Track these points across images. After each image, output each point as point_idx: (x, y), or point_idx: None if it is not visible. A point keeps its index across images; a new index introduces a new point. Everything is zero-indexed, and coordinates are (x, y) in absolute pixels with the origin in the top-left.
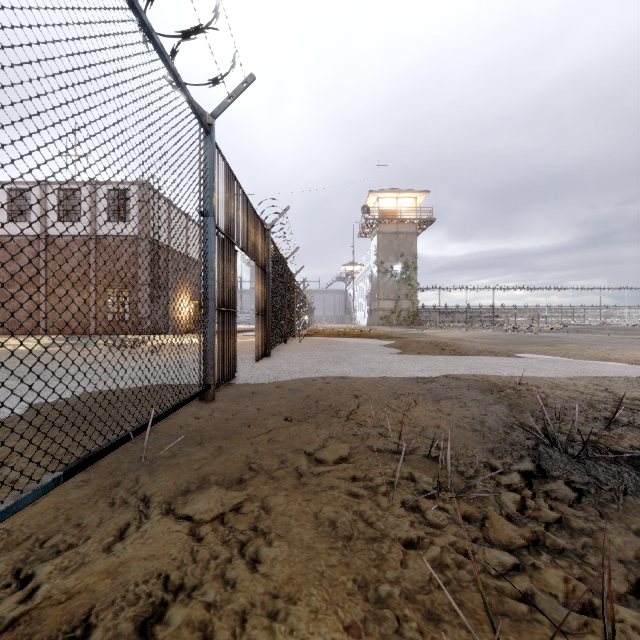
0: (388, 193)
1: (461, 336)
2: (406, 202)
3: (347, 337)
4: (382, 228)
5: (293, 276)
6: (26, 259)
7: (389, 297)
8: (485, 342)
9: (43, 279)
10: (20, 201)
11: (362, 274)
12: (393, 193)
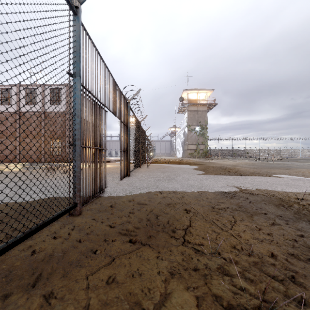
0: (193, 90)
1: (234, 163)
2: (202, 95)
3: (173, 164)
4: (190, 108)
5: (144, 131)
6: (9, 124)
7: (193, 143)
8: (249, 167)
9: (18, 134)
10: (6, 94)
11: (179, 132)
12: (195, 90)
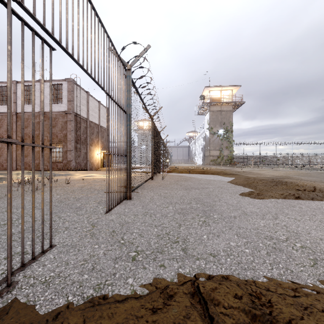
0: (215, 87)
1: (280, 173)
2: (226, 93)
3: (195, 173)
4: (212, 108)
5: (158, 132)
6: (5, 126)
7: (216, 148)
8: (313, 180)
9: (14, 138)
10: (2, 93)
11: (199, 136)
12: (218, 87)
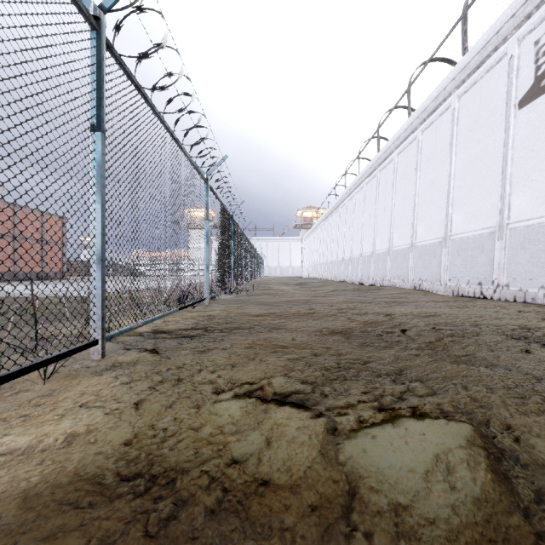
0: None
1: None
2: None
3: None
4: None
5: None
6: None
7: None
8: None
9: None
10: None
11: None
12: None
